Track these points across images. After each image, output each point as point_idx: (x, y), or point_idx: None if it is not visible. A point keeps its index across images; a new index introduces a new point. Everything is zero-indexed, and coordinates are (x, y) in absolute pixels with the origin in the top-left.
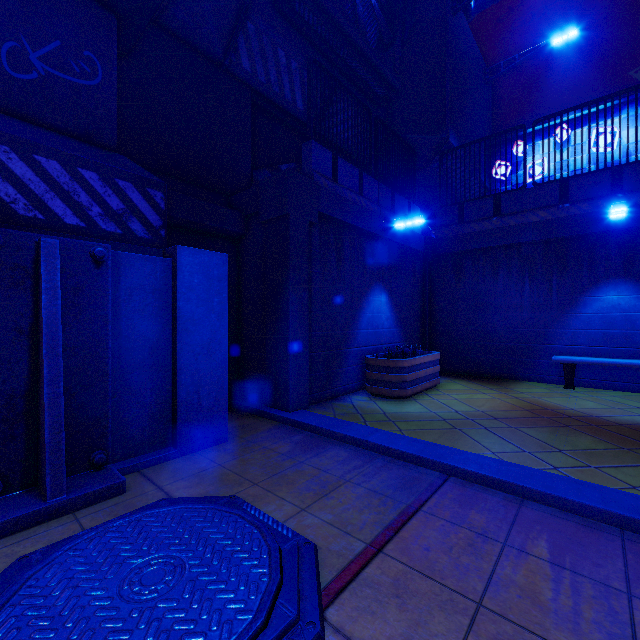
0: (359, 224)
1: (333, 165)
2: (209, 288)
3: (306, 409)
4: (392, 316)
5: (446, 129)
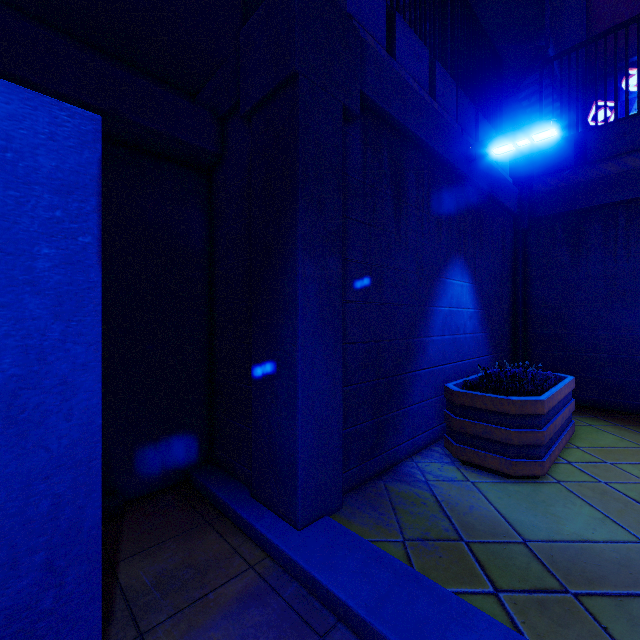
0: (433, 142)
1: (386, 27)
2: (13, 209)
3: (336, 512)
4: (476, 312)
5: (544, 33)
